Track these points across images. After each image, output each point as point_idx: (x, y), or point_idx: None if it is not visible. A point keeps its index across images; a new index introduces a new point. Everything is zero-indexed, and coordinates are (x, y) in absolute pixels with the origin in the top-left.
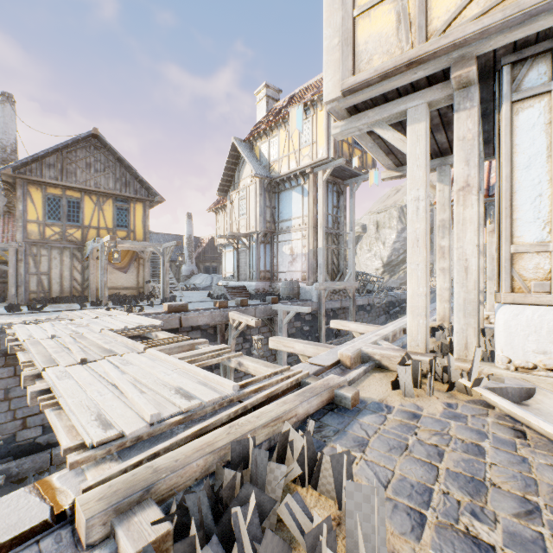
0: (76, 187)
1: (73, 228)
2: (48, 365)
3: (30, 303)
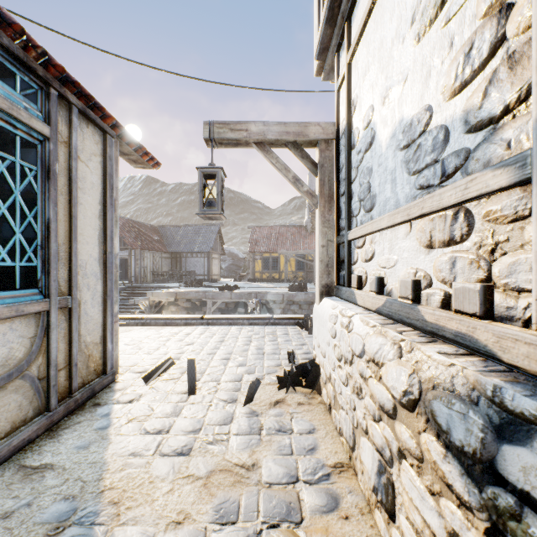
0: None
1: None
2: None
3: None
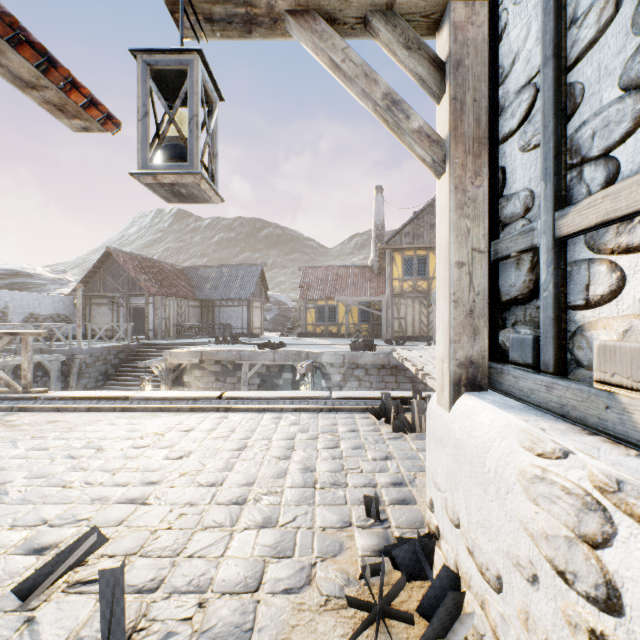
0: (423, 247)
1: (421, 281)
2: (425, 365)
3: (394, 340)
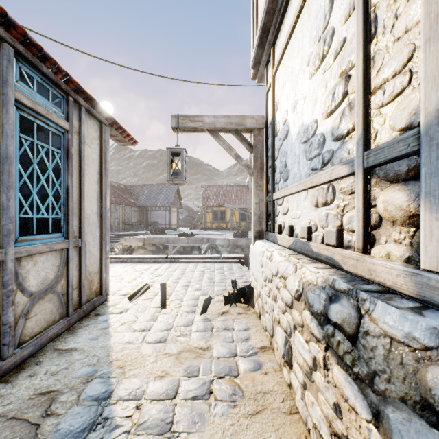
0: None
1: None
2: None
3: None
